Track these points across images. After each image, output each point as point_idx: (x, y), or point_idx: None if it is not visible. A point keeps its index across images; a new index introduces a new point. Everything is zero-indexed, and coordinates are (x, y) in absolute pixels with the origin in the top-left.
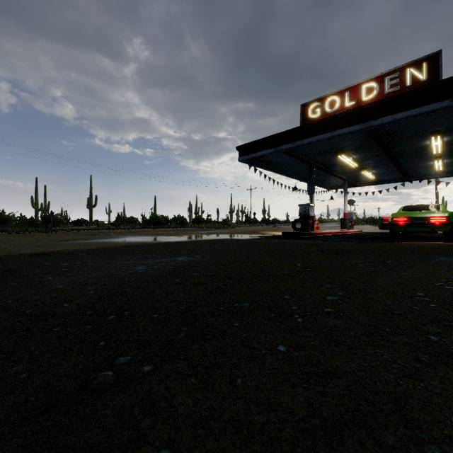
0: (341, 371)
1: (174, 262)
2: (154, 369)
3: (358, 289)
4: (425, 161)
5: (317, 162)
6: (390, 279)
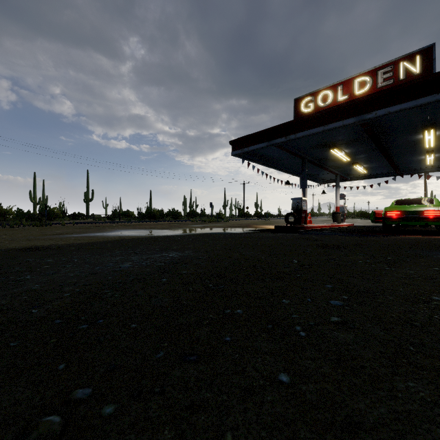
0: (368, 420)
1: (163, 259)
2: (118, 411)
3: (364, 291)
4: (417, 155)
5: (309, 156)
6: (396, 278)
